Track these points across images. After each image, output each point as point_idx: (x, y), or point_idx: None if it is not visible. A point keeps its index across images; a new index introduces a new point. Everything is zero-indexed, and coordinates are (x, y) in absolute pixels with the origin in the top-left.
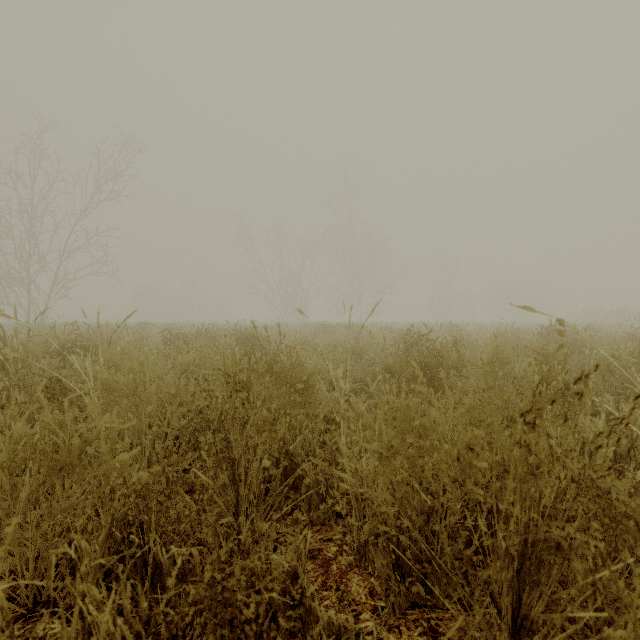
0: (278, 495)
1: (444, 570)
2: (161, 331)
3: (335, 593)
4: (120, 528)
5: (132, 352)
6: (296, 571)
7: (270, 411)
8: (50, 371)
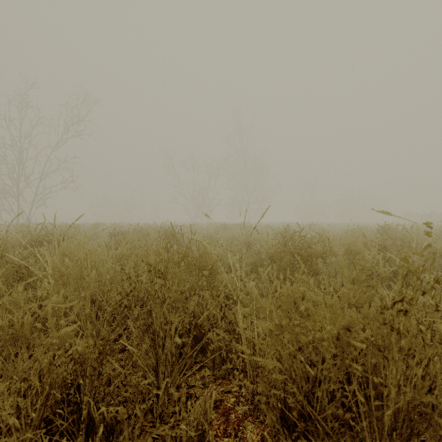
0: (189, 358)
1: (325, 430)
2: (102, 230)
3: (234, 439)
4: (61, 389)
5: (83, 245)
6: (202, 426)
7: (183, 292)
8: (20, 259)
